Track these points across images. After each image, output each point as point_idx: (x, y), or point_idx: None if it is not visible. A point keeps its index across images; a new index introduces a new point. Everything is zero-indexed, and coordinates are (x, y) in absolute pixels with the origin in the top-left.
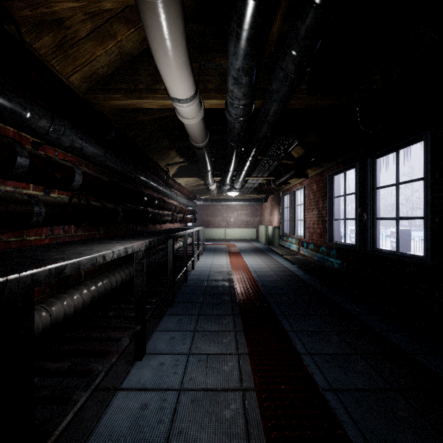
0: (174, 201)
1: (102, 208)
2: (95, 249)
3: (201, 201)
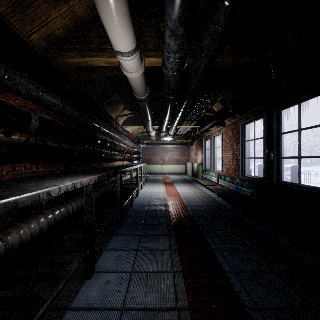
0: (123, 144)
1: (59, 148)
2: (44, 185)
3: (144, 144)
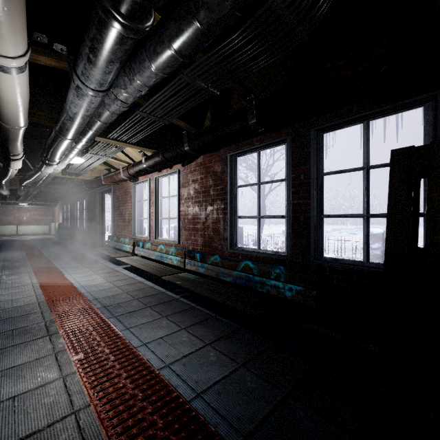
0: None
1: None
2: None
3: None
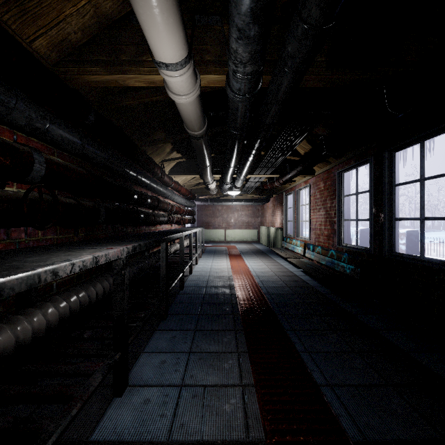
0: (171, 200)
1: (76, 205)
2: (50, 260)
3: (200, 201)
